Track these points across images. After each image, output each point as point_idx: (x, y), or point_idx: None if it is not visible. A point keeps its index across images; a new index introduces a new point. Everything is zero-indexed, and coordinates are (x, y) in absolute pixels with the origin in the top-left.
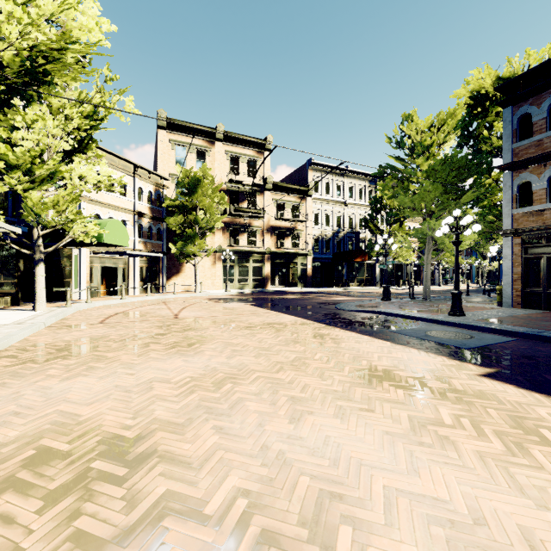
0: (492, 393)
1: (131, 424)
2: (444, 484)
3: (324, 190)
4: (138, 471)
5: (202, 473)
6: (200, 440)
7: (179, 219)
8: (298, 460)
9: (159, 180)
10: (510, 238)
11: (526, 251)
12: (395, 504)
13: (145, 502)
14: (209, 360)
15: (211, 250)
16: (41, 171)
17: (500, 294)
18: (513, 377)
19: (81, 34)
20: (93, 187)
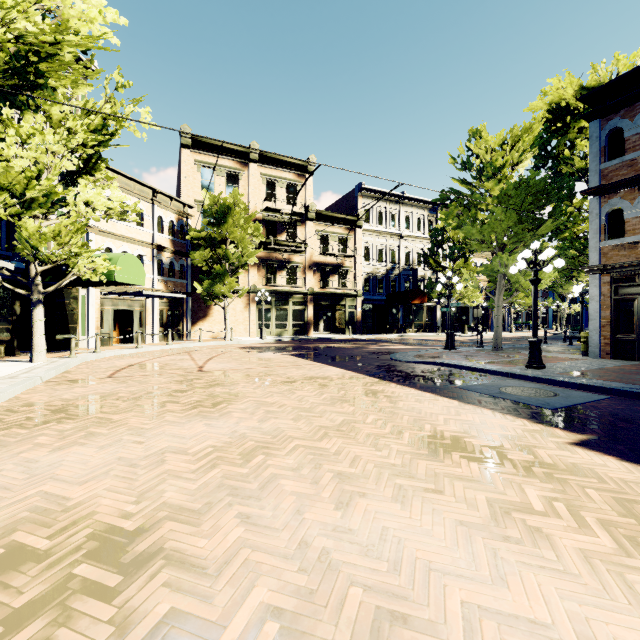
0: (589, 468)
1: (132, 510)
2: (542, 598)
3: (376, 220)
4: (135, 579)
5: (220, 583)
6: (219, 533)
7: (206, 254)
8: (347, 562)
9: (183, 208)
10: (597, 276)
11: (616, 291)
12: (479, 629)
13: (140, 627)
14: (237, 424)
15: (243, 290)
16: (33, 193)
17: (585, 342)
18: (613, 446)
19: (81, 24)
20: (102, 215)
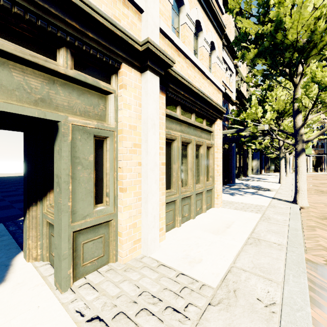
0: None
1: None
2: None
3: None
4: None
5: None
6: None
7: None
8: None
9: (322, 120)
10: None
11: None
12: None
13: None
14: None
15: None
16: None
17: None
18: None
19: (315, 118)
20: None
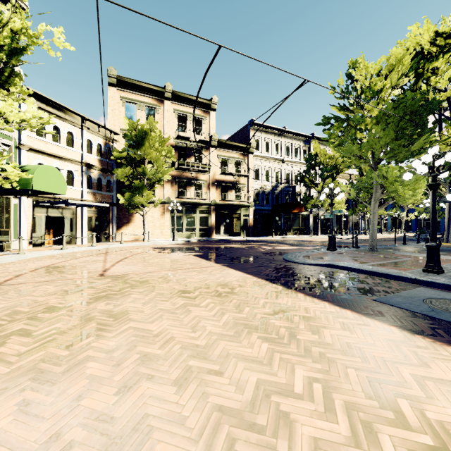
0: None
1: None
2: None
3: (264, 148)
4: None
5: None
6: None
7: (127, 171)
8: None
9: (109, 134)
10: None
11: None
12: None
13: None
14: (77, 401)
15: (158, 200)
16: None
17: None
18: None
19: None
20: (14, 125)
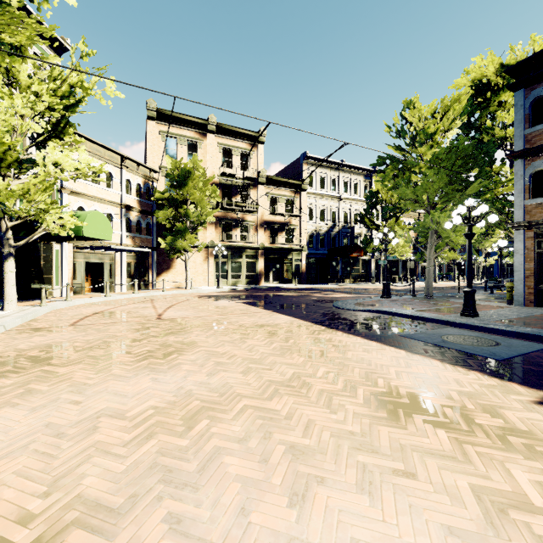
0: None
1: (36, 509)
2: None
3: (318, 185)
4: None
5: None
6: None
7: (169, 213)
8: None
9: (148, 172)
10: (521, 232)
11: (539, 245)
12: None
13: None
14: (185, 378)
15: (202, 245)
16: None
17: (510, 291)
18: None
19: None
20: (70, 175)
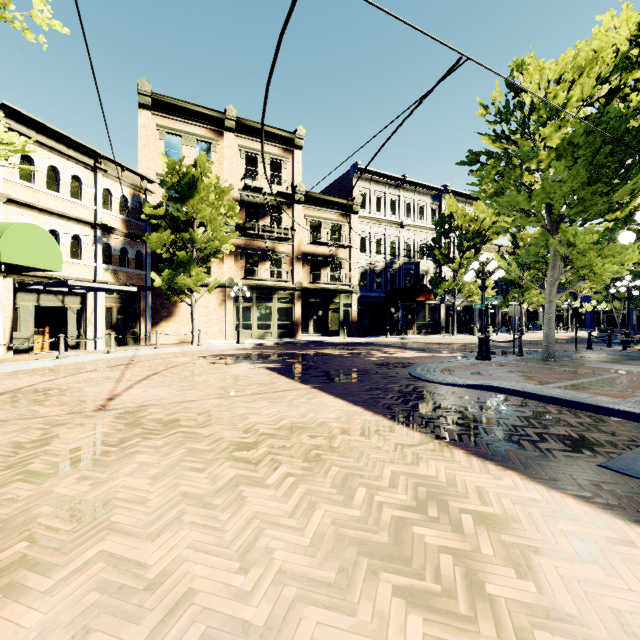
0: None
1: None
2: None
3: (373, 206)
4: None
5: None
6: None
7: (166, 237)
8: None
9: (139, 181)
10: None
11: None
12: None
13: None
14: None
15: (214, 282)
16: None
17: None
18: None
19: None
20: None
